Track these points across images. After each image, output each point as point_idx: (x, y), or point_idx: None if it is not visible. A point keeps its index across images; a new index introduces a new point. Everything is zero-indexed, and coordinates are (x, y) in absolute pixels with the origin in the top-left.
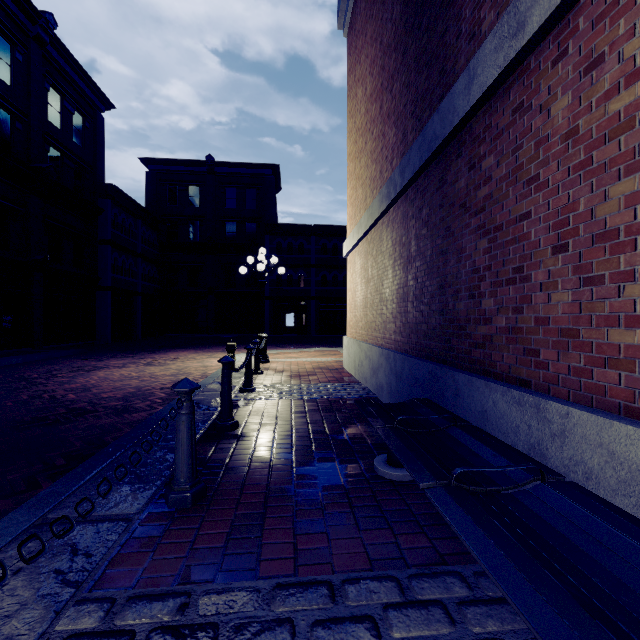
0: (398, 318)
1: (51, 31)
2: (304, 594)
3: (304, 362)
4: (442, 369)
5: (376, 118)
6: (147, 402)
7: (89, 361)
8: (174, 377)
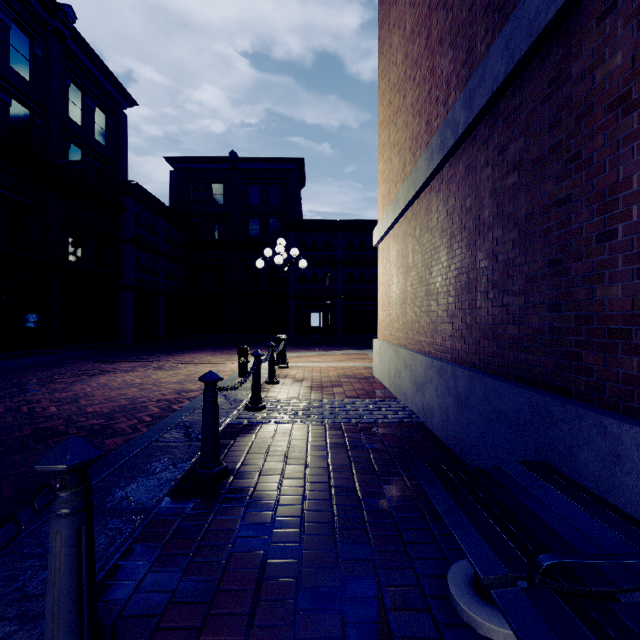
0: (458, 317)
1: (70, 24)
2: None
3: (328, 368)
4: (567, 407)
5: (420, 56)
6: (133, 421)
7: (100, 363)
8: (179, 385)
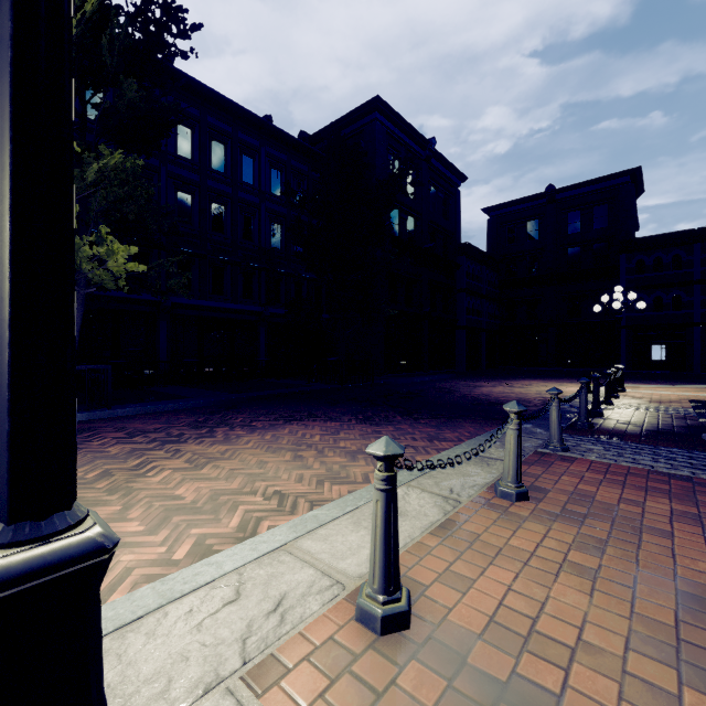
0: None
1: (433, 149)
2: (642, 445)
3: (669, 395)
4: None
5: None
6: (531, 404)
7: (467, 382)
8: (539, 395)
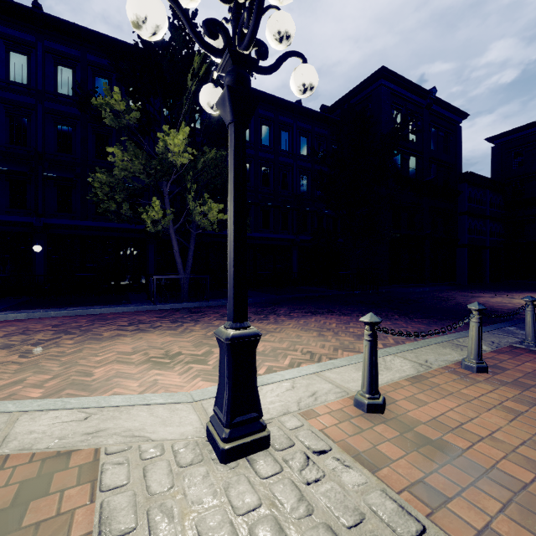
0: None
1: (434, 97)
2: None
3: None
4: None
5: None
6: None
7: (465, 293)
8: None
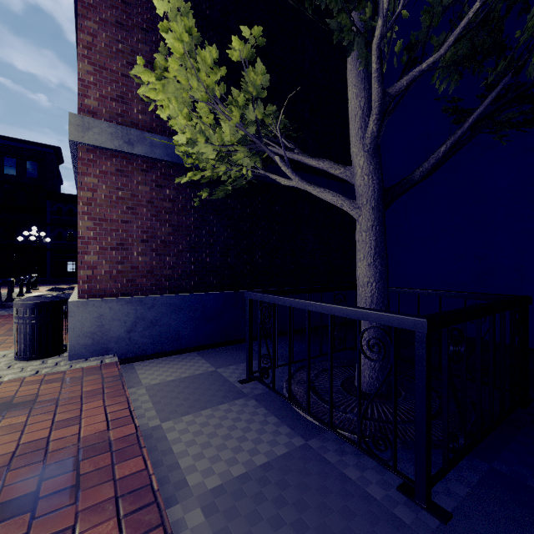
0: None
1: None
2: None
3: None
4: None
5: None
6: None
7: None
8: None
